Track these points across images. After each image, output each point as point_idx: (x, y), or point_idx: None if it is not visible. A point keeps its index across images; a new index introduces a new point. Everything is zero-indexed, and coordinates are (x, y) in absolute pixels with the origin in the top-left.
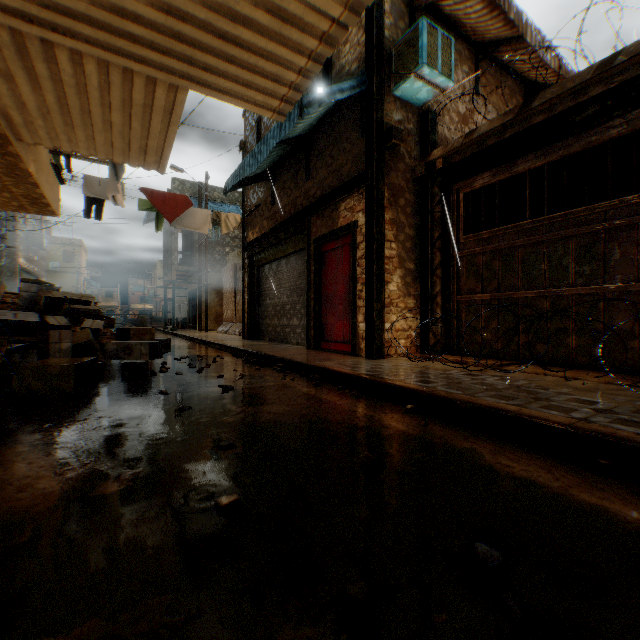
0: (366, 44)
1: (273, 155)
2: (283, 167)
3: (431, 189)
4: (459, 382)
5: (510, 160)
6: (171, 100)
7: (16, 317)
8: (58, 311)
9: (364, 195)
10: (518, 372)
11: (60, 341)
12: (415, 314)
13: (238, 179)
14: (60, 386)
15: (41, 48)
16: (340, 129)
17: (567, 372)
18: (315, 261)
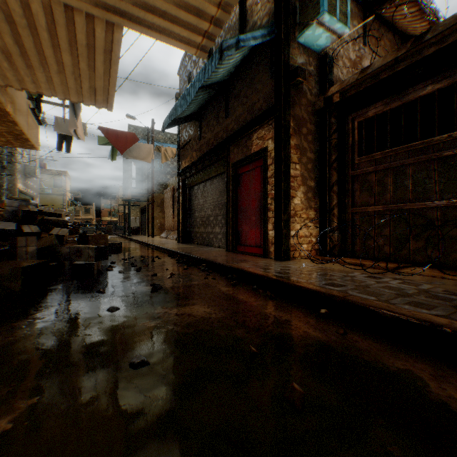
0: (275, 0)
1: (199, 98)
2: (208, 109)
3: (328, 120)
4: (366, 285)
5: (401, 90)
6: (109, 40)
7: None
8: (33, 221)
9: (273, 125)
10: (414, 275)
11: (26, 245)
12: (315, 223)
13: (172, 118)
14: (9, 286)
15: None
16: (253, 73)
17: None
18: (233, 181)
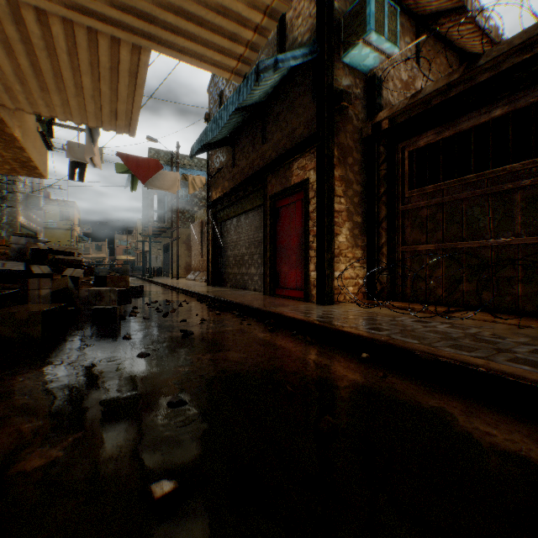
0: (317, 15)
1: (233, 122)
2: (242, 133)
3: (377, 149)
4: (411, 330)
5: (454, 118)
6: (135, 63)
7: (3, 266)
8: (43, 261)
9: (315, 154)
10: (465, 319)
11: (39, 288)
12: (362, 263)
13: (202, 143)
14: (28, 332)
15: (8, 8)
16: (293, 95)
17: (515, 319)
18: (270, 216)
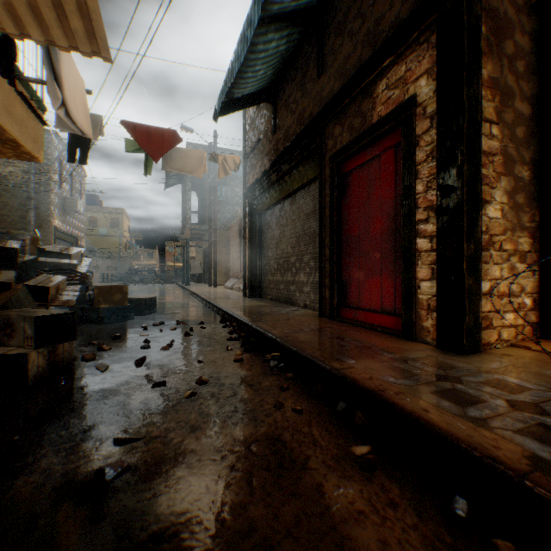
0: None
1: (272, 50)
2: (286, 79)
3: None
4: None
5: None
6: None
7: None
8: (11, 264)
9: (432, 41)
10: None
11: None
12: (529, 264)
13: (226, 89)
14: None
15: None
16: None
17: None
18: (332, 188)
